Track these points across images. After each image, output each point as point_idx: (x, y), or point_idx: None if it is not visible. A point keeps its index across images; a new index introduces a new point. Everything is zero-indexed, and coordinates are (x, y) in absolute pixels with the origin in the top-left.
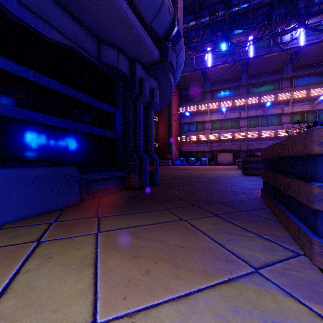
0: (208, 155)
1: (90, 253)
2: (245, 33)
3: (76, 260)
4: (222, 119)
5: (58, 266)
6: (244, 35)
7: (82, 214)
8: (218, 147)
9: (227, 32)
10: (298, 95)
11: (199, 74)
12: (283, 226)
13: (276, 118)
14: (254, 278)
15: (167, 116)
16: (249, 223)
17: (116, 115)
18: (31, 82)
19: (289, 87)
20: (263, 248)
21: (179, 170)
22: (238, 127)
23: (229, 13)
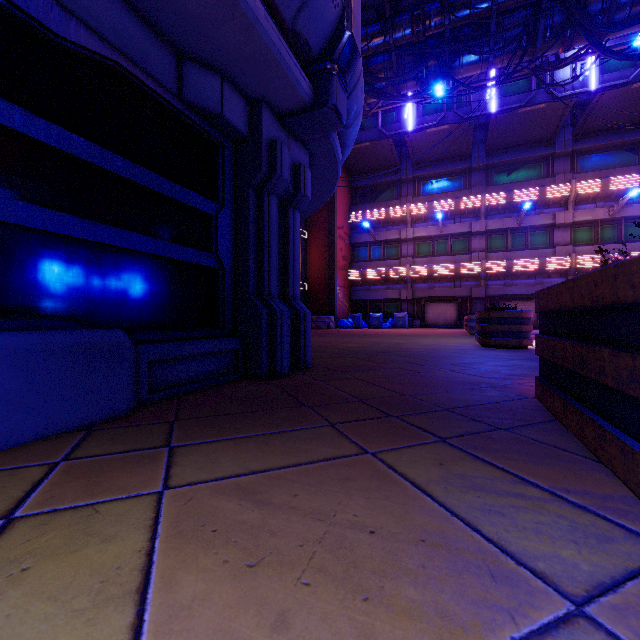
0: (407, 308)
1: (134, 553)
2: (482, 61)
3: (92, 579)
4: (435, 235)
5: (37, 602)
6: (481, 65)
7: (133, 438)
8: (427, 292)
9: (448, 60)
10: (586, 189)
11: (390, 145)
12: (614, 473)
13: (542, 235)
14: (581, 639)
15: (327, 229)
16: (522, 461)
17: (218, 220)
18: (19, 136)
19: (568, 172)
20: (576, 533)
21: (351, 338)
22: (468, 253)
23: (451, 21)
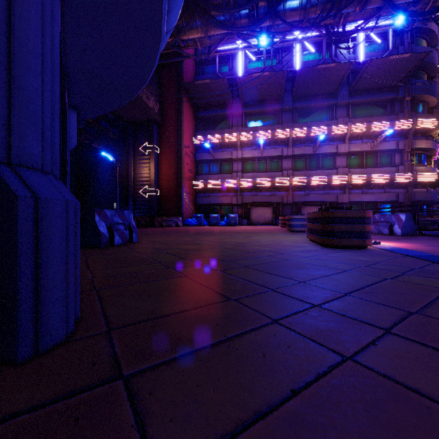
0: (237, 210)
1: None
2: (301, 8)
3: None
4: (258, 157)
5: None
6: (300, 12)
7: None
8: (252, 198)
9: (275, 1)
10: (357, 129)
11: (225, 85)
12: None
13: (329, 160)
14: None
15: (176, 146)
16: None
17: None
18: None
19: (345, 117)
20: None
21: (193, 236)
22: (280, 170)
23: None
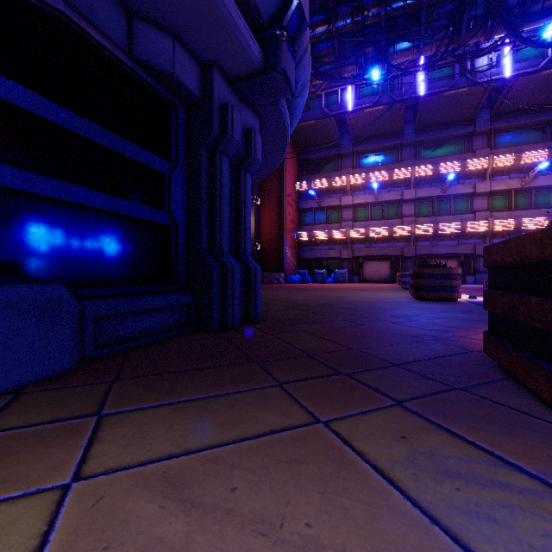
0: (347, 265)
1: None
2: (414, 48)
3: None
4: (372, 202)
5: None
6: (413, 52)
7: (62, 404)
8: (365, 251)
9: (384, 46)
10: (501, 162)
11: (333, 123)
12: None
13: (463, 202)
14: None
15: (277, 196)
16: (492, 432)
17: (171, 178)
18: None
19: (486, 148)
20: None
21: (298, 292)
22: (400, 217)
23: (387, 12)
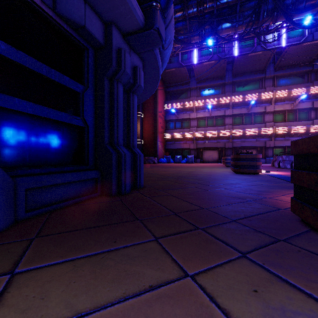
0: (193, 153)
1: None
2: (232, 27)
3: None
4: (207, 116)
5: None
6: (232, 29)
7: None
8: (203, 145)
9: (215, 25)
10: (280, 95)
11: (185, 70)
12: None
13: (259, 117)
14: None
15: (153, 112)
16: None
17: (84, 96)
18: None
19: (271, 86)
20: None
21: (166, 168)
22: (224, 125)
23: (217, 5)
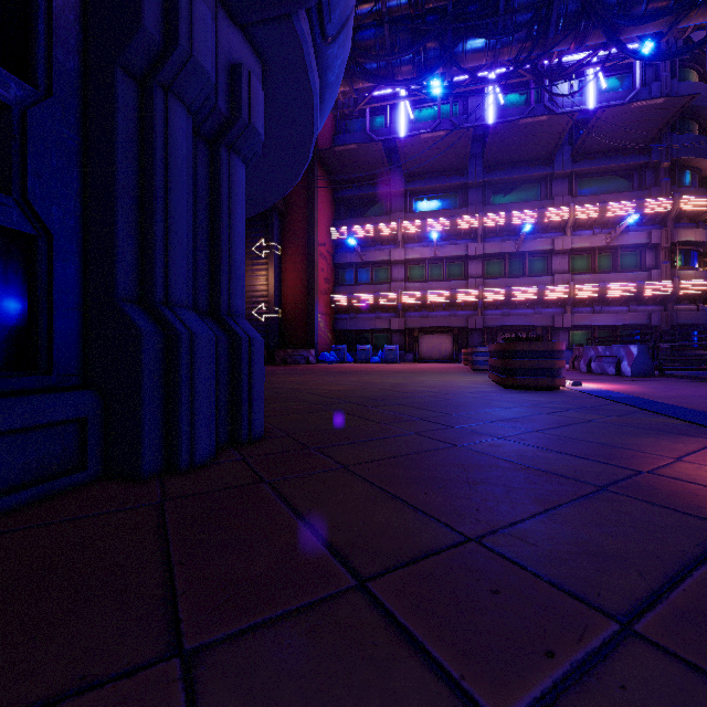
0: (398, 339)
1: None
2: (488, 49)
3: None
4: (429, 258)
5: None
6: (487, 54)
7: None
8: (421, 321)
9: (450, 42)
10: (584, 214)
11: (380, 151)
12: None
13: (540, 261)
14: None
15: (306, 245)
16: None
17: (29, 120)
18: None
19: (566, 195)
20: None
21: (334, 376)
22: (465, 278)
23: None
